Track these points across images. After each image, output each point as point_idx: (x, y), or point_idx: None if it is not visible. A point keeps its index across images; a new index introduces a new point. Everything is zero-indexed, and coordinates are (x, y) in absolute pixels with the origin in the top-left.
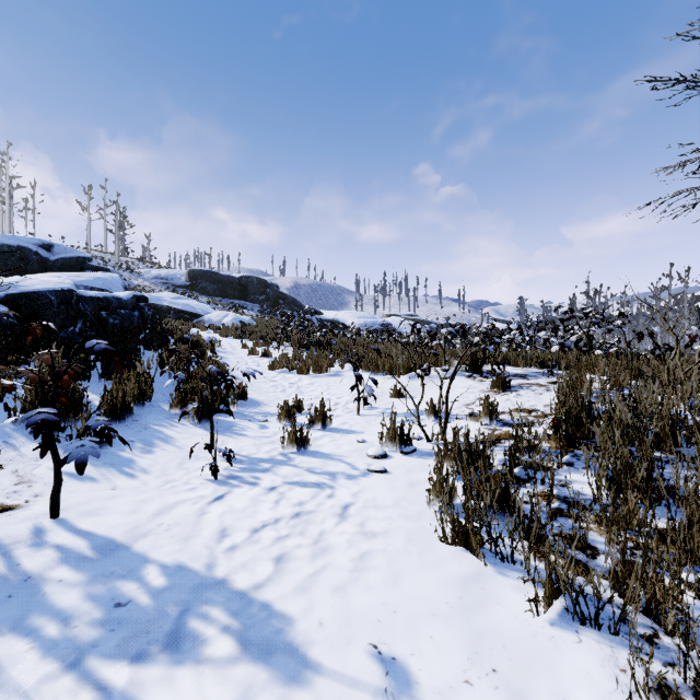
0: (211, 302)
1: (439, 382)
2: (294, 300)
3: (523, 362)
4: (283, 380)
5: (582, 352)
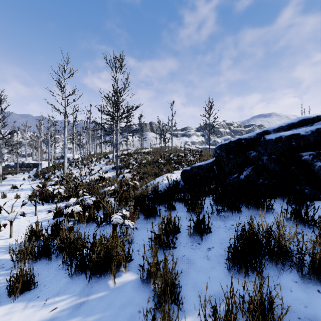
0: None
1: None
2: None
3: None
4: None
5: None
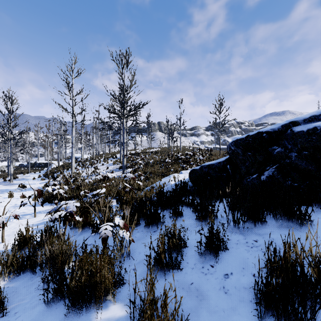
0: None
1: None
2: None
3: None
4: None
5: None
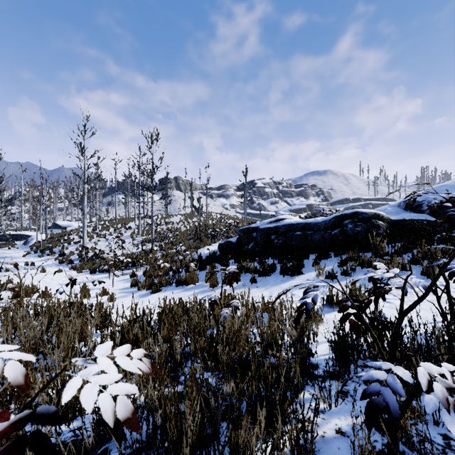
0: None
1: None
2: None
3: None
4: None
5: None
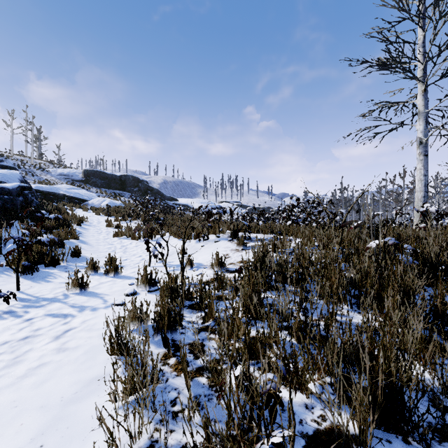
0: (99, 191)
1: (211, 244)
2: (158, 191)
3: (269, 231)
4: (119, 243)
5: (306, 225)
